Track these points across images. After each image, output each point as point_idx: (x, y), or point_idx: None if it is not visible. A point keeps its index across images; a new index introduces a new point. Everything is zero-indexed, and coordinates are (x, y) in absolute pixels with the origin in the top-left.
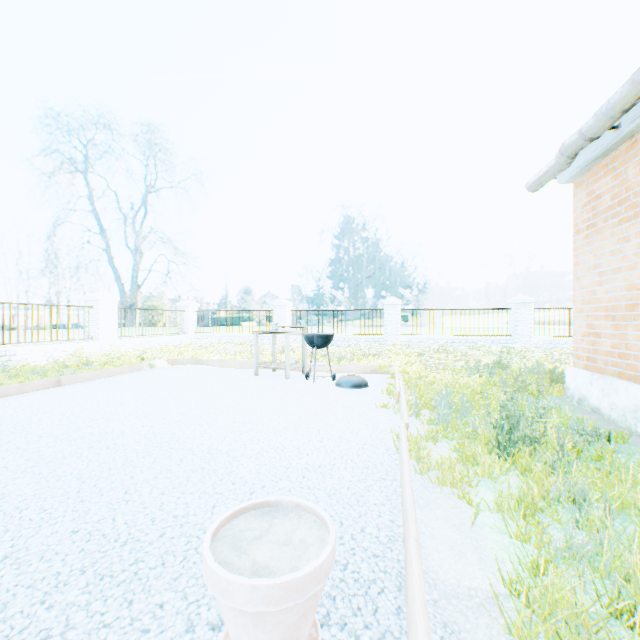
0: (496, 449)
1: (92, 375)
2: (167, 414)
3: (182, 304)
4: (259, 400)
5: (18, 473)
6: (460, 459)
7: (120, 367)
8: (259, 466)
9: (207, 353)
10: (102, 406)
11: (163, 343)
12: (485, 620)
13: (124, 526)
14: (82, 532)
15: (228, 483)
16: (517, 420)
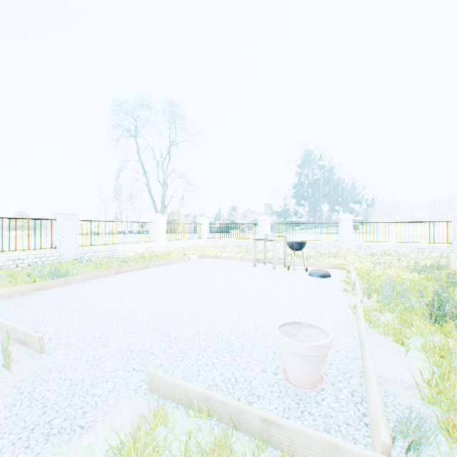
0: (426, 320)
1: (162, 263)
2: (213, 286)
3: (199, 220)
4: (261, 281)
5: (159, 307)
6: (399, 324)
7: (174, 259)
8: (273, 315)
9: (219, 251)
10: (177, 279)
11: (189, 244)
12: (409, 394)
13: (218, 332)
14: (201, 333)
15: (260, 321)
16: (445, 304)
